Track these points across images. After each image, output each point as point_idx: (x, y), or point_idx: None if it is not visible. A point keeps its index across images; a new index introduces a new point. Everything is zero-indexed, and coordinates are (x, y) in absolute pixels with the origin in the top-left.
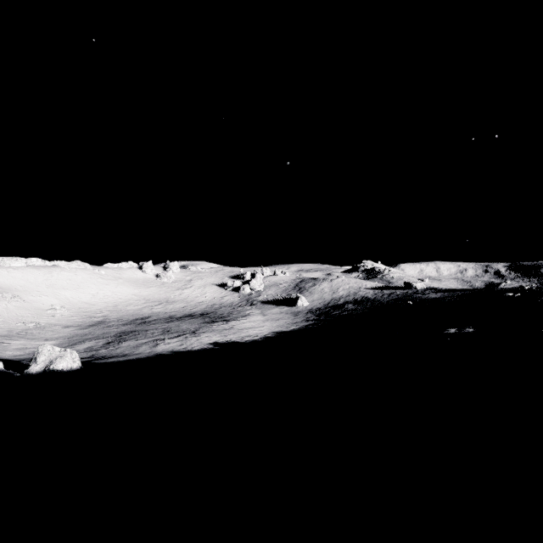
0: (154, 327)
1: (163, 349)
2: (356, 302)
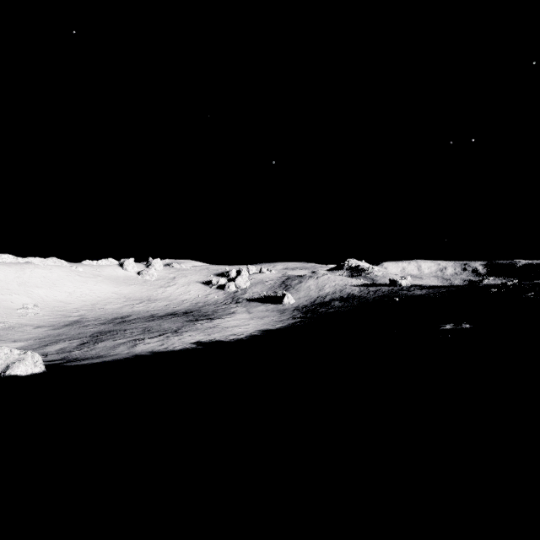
0: (134, 326)
1: (142, 349)
2: (343, 299)
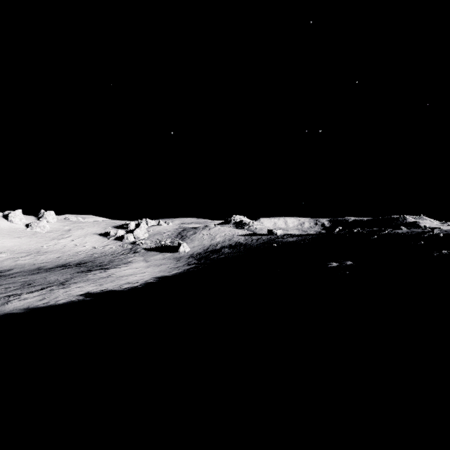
0: (12, 280)
1: (15, 306)
2: (231, 246)
